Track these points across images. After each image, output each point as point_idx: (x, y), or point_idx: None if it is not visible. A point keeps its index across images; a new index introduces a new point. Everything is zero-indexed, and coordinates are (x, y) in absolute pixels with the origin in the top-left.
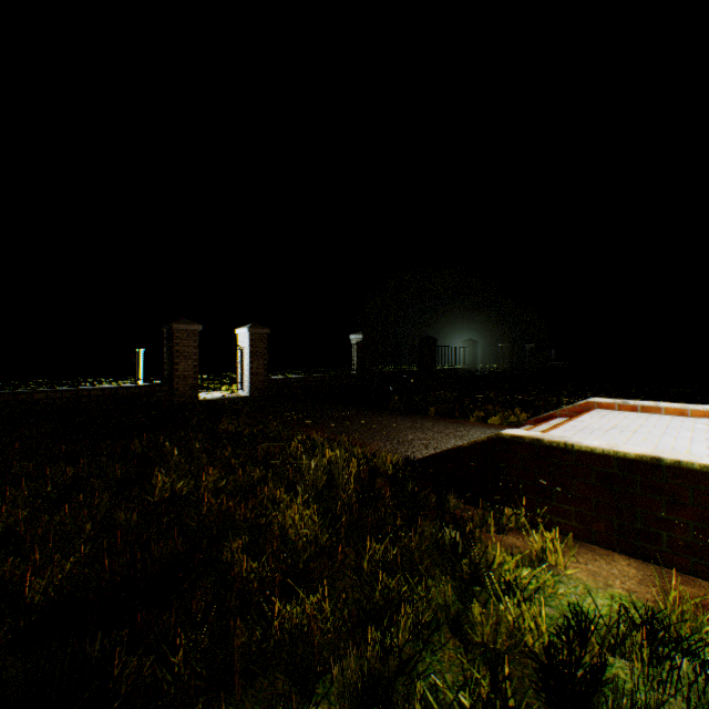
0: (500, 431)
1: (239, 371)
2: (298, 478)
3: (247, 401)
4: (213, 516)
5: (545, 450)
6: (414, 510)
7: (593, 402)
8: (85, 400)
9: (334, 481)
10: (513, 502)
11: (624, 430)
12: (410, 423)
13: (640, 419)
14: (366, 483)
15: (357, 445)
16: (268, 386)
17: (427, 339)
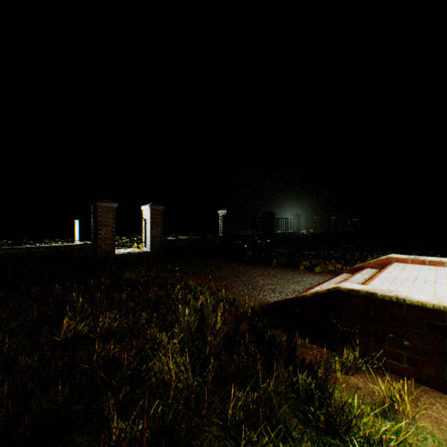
0: (337, 285)
1: (144, 234)
2: (176, 319)
3: (148, 255)
4: (101, 359)
5: (379, 302)
6: (271, 356)
7: (392, 257)
8: (35, 255)
9: (204, 321)
10: (350, 344)
11: (426, 281)
12: (260, 272)
13: (432, 271)
14: (229, 324)
15: (222, 291)
16: (163, 244)
17: (268, 213)
